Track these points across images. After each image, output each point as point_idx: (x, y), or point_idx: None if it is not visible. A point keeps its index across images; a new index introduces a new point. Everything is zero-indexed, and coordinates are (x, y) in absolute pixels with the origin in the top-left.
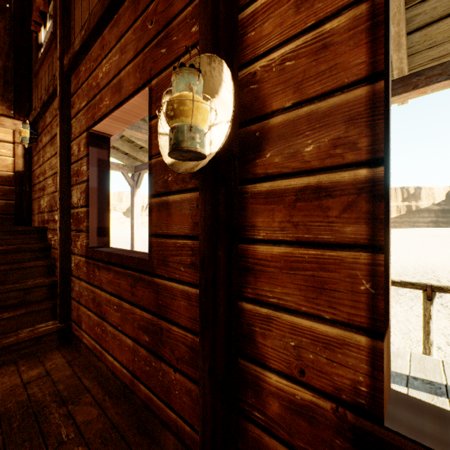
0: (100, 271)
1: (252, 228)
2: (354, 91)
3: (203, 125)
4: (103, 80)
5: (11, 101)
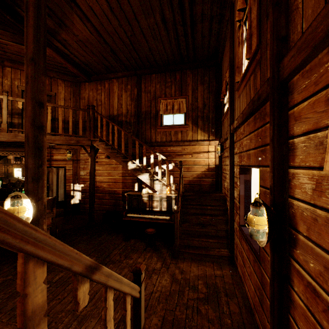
0: (243, 241)
1: (292, 281)
2: (326, 254)
3: (262, 228)
4: (244, 147)
5: (214, 132)
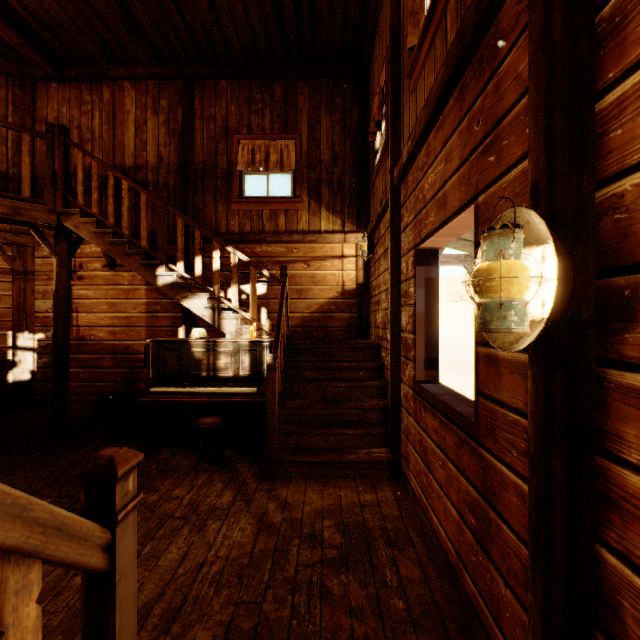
0: (426, 413)
1: (616, 438)
2: None
3: (521, 295)
4: (428, 193)
5: (354, 216)
